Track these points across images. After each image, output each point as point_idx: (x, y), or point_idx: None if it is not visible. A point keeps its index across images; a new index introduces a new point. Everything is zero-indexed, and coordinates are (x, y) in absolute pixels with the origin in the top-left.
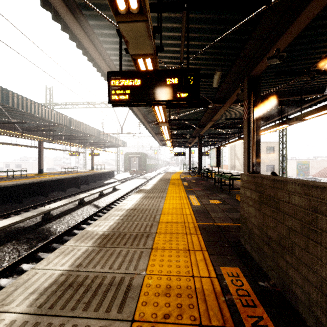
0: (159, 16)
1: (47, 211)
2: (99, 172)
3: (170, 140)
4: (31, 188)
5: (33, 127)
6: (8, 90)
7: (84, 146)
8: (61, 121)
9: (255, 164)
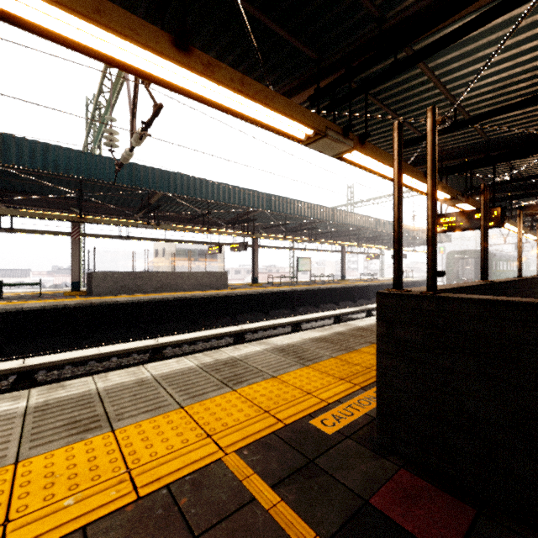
0: (466, 185)
1: (370, 308)
2: (407, 281)
3: (531, 233)
4: (342, 293)
5: (340, 233)
6: (334, 209)
7: (387, 248)
8: (368, 225)
9: (537, 270)
